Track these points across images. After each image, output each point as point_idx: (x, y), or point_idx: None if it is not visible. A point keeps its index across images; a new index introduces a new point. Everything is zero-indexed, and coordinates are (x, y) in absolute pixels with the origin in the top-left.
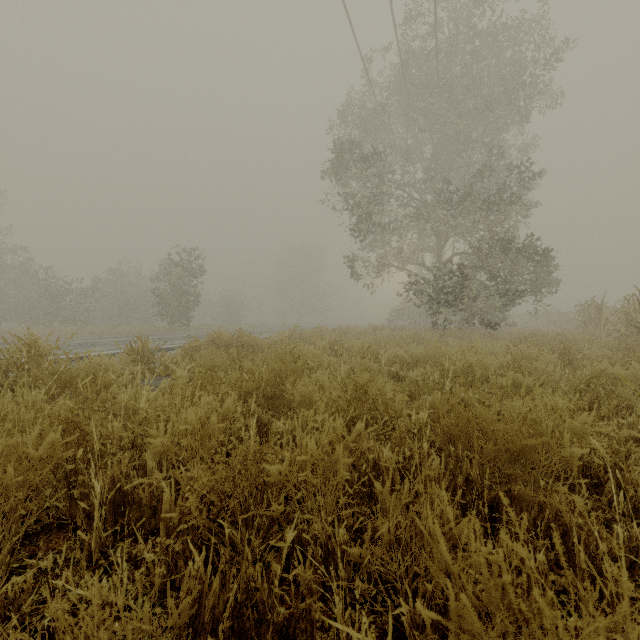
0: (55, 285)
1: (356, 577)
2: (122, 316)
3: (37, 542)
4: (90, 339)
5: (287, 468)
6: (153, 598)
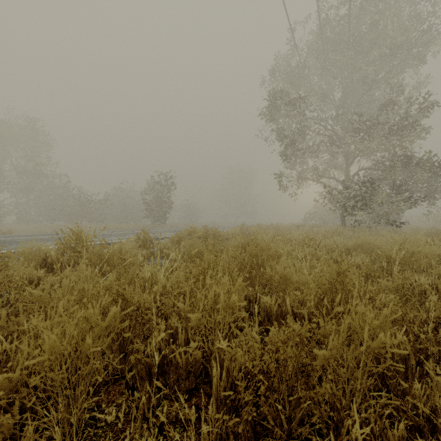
0: (83, 198)
1: None
2: (123, 217)
3: (99, 393)
4: (107, 232)
5: (329, 353)
6: None
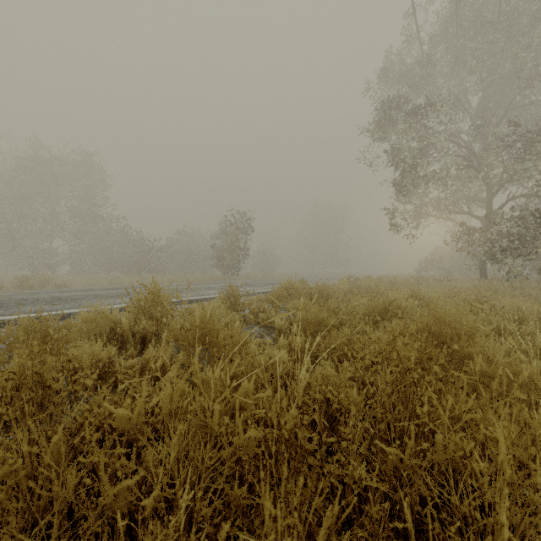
0: (143, 244)
1: None
2: (187, 267)
3: None
4: (174, 286)
5: None
6: None
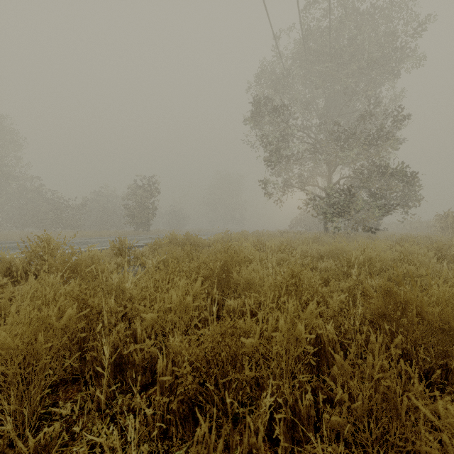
0: (58, 202)
1: (333, 441)
2: (103, 224)
3: (57, 392)
4: (83, 239)
5: (257, 341)
6: (152, 446)
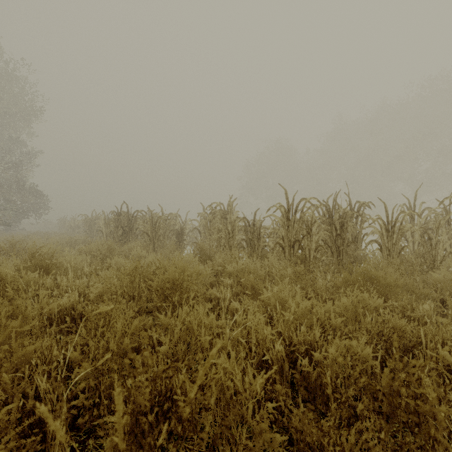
0: None
1: None
2: None
3: None
4: None
5: None
6: None
